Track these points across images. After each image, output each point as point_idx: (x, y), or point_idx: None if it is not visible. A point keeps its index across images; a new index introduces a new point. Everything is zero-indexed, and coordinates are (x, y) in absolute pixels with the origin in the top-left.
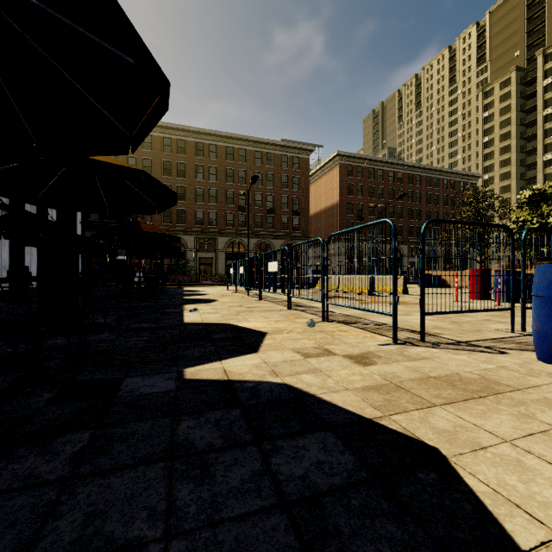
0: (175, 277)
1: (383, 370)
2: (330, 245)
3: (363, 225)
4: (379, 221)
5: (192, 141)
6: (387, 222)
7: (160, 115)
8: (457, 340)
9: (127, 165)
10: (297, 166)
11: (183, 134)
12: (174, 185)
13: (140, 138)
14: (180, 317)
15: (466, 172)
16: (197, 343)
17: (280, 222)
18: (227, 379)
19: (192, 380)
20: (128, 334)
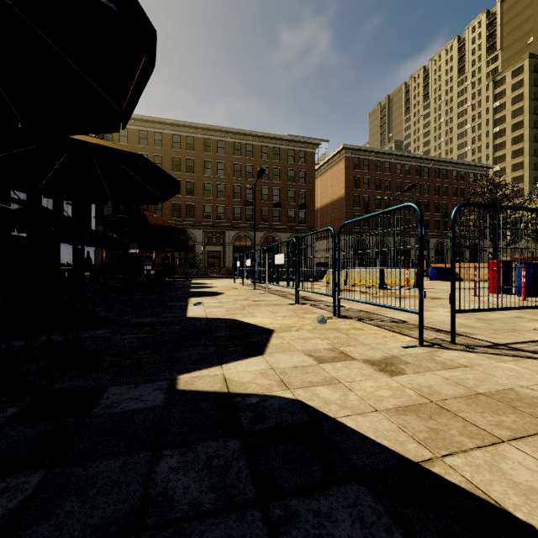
0: (184, 270)
1: (416, 382)
2: (336, 238)
3: (381, 211)
4: (401, 205)
5: (201, 138)
6: (411, 206)
7: (147, 74)
8: (493, 342)
9: (123, 148)
10: (303, 160)
11: (192, 130)
12: (183, 181)
13: (129, 110)
14: (184, 311)
15: (476, 163)
16: (198, 342)
17: (287, 216)
18: (226, 391)
19: (185, 392)
20: (126, 330)
